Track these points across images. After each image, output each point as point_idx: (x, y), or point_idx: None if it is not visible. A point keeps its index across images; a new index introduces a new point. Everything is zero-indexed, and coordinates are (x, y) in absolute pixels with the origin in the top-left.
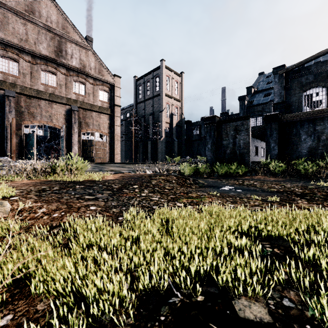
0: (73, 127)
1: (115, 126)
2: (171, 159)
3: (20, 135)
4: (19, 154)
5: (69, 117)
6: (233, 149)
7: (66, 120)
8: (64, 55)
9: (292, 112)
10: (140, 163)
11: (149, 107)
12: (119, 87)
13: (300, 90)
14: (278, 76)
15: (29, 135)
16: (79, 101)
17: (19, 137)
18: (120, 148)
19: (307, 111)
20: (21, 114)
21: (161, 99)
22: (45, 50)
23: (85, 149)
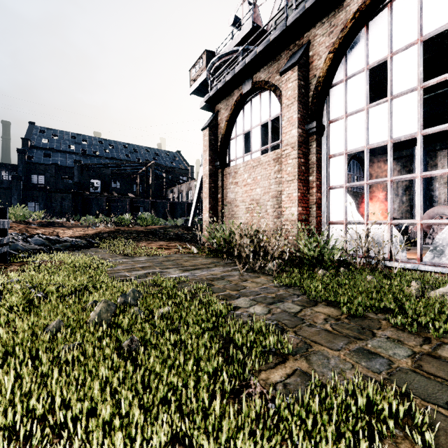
0: None
1: None
2: None
3: None
4: None
5: None
6: (61, 210)
7: None
8: None
9: (85, 190)
10: None
11: None
12: None
13: (89, 178)
14: (77, 165)
15: None
16: None
17: None
18: None
19: (96, 194)
20: None
21: None
22: None
23: None
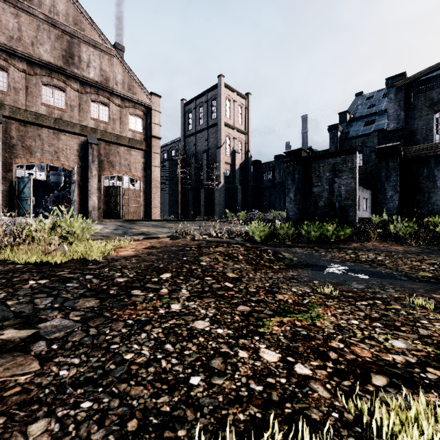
0: (90, 168)
1: (152, 167)
2: (233, 214)
3: (10, 179)
4: (9, 208)
5: (85, 154)
6: (329, 200)
7: (80, 158)
8: (77, 62)
9: (417, 144)
10: (188, 220)
11: (202, 142)
12: (158, 110)
13: (429, 111)
14: (394, 89)
15: (24, 179)
16: (99, 131)
17: (8, 183)
18: (162, 199)
19: None
20: (12, 148)
21: (219, 130)
22: (48, 55)
23: (109, 200)
